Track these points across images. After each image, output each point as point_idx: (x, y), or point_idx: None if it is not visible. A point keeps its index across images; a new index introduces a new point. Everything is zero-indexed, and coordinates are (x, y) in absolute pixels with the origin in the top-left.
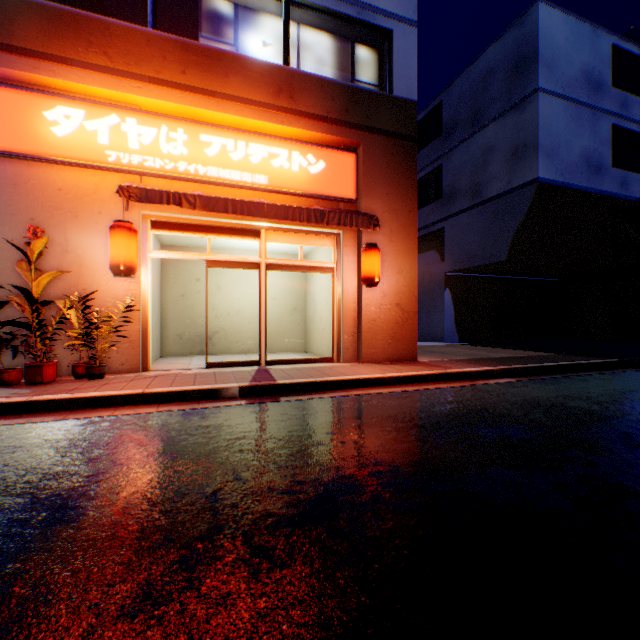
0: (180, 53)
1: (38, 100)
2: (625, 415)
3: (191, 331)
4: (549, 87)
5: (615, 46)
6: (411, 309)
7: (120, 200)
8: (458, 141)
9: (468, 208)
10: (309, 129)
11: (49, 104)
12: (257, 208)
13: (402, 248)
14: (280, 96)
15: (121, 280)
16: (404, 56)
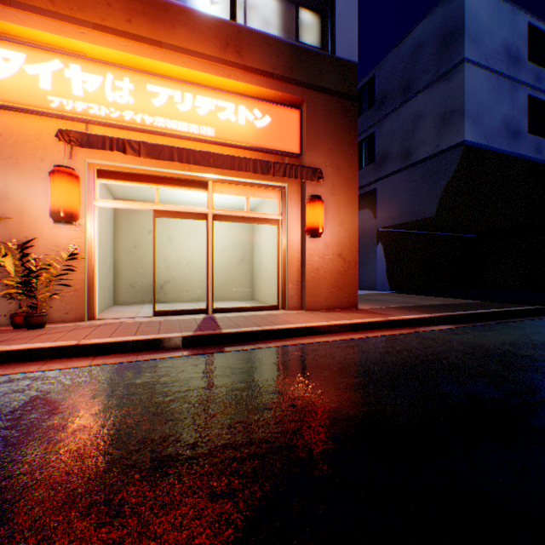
0: (126, 1)
1: None
2: None
3: (143, 280)
4: (474, 58)
5: (530, 25)
6: (352, 259)
7: (64, 147)
8: (390, 110)
9: (399, 170)
10: (255, 84)
11: None
12: (203, 157)
13: (344, 201)
14: (227, 50)
15: (65, 228)
16: (345, 19)
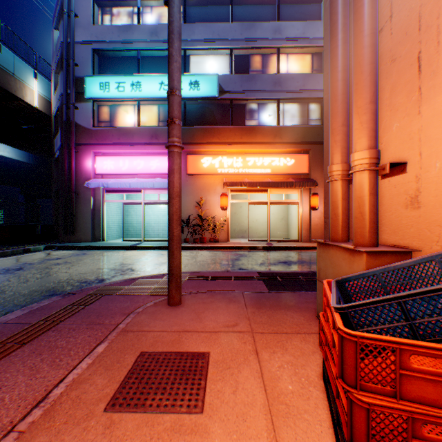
0: (240, 131)
1: (199, 157)
2: None
3: (238, 228)
4: None
5: None
6: None
7: (221, 184)
8: None
9: None
10: (287, 148)
11: (202, 157)
12: (267, 184)
13: None
14: (275, 138)
15: (221, 211)
16: None
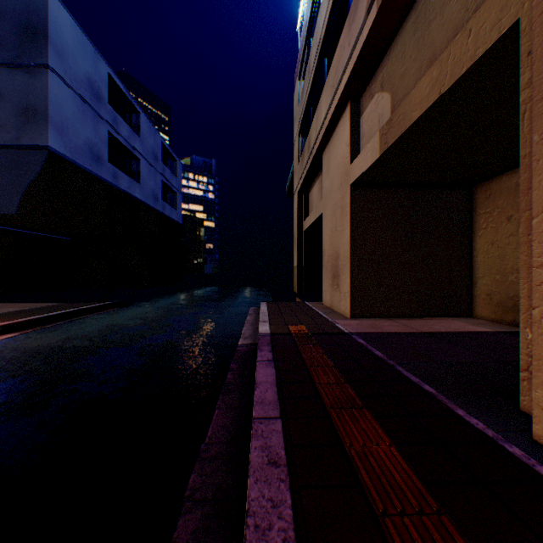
0: None
1: None
2: (107, 343)
3: None
4: (61, 72)
5: (111, 76)
6: None
7: None
8: None
9: None
10: None
11: None
12: None
13: None
14: None
15: None
16: None
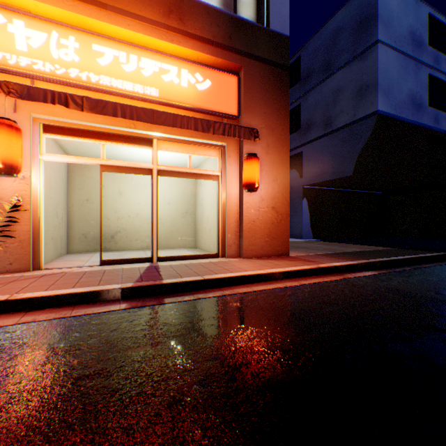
0: None
1: None
2: None
3: (95, 231)
4: (386, 40)
5: (430, 15)
6: (284, 212)
7: (8, 101)
8: (313, 85)
9: (321, 136)
10: (197, 50)
11: None
12: (146, 114)
13: (277, 160)
14: (170, 17)
15: (9, 180)
16: None
